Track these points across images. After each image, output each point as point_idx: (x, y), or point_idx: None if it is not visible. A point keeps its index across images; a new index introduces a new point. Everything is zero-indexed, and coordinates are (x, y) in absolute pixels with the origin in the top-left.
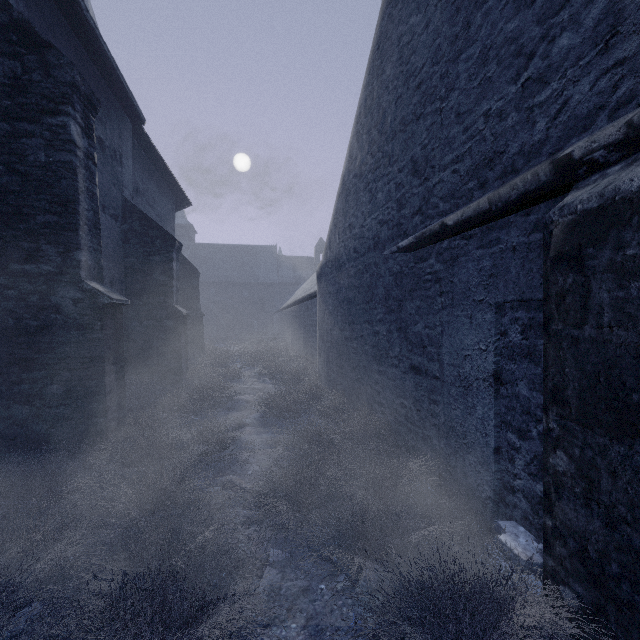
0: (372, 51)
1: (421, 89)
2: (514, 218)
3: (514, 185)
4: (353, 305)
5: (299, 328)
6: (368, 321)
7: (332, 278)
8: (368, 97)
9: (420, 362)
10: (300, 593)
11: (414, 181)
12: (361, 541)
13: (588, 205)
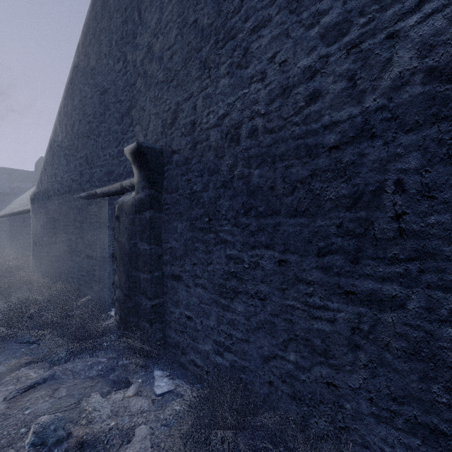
0: (68, 82)
1: (90, 125)
2: (117, 197)
3: (113, 187)
4: (57, 222)
5: (15, 235)
6: (66, 232)
7: (43, 203)
8: (66, 106)
9: (89, 253)
10: (9, 354)
11: (87, 166)
12: (46, 329)
13: (121, 203)
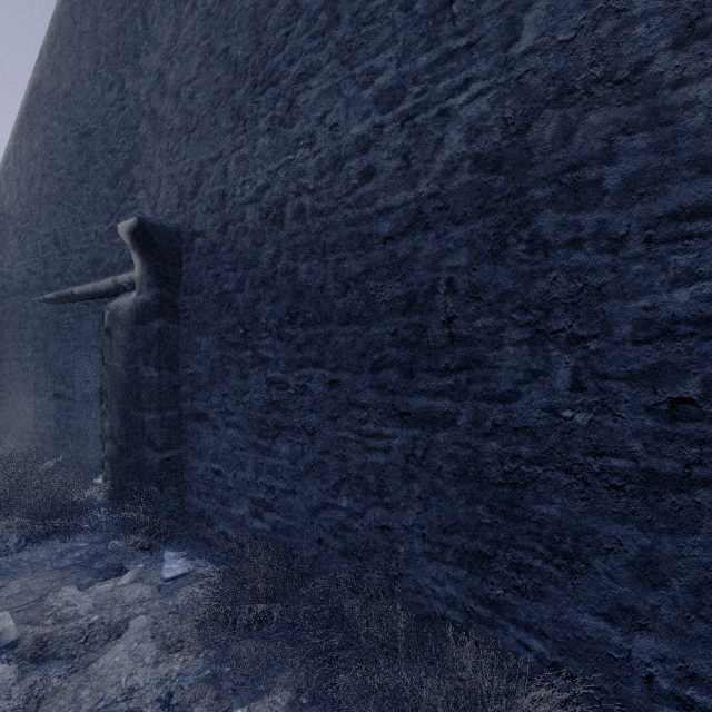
0: (22, 110)
1: (61, 184)
2: (108, 300)
3: (102, 284)
4: (1, 342)
5: None
6: (18, 359)
7: None
8: (18, 149)
9: (61, 390)
10: None
11: (56, 250)
12: None
13: (113, 309)
